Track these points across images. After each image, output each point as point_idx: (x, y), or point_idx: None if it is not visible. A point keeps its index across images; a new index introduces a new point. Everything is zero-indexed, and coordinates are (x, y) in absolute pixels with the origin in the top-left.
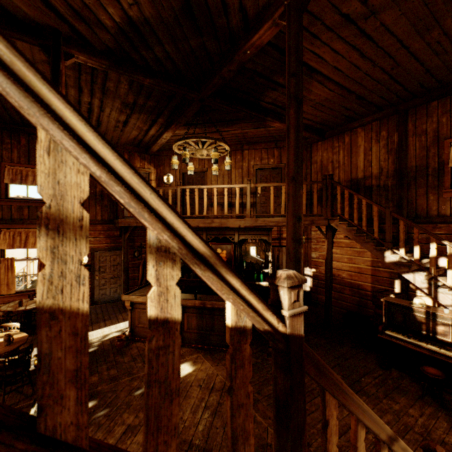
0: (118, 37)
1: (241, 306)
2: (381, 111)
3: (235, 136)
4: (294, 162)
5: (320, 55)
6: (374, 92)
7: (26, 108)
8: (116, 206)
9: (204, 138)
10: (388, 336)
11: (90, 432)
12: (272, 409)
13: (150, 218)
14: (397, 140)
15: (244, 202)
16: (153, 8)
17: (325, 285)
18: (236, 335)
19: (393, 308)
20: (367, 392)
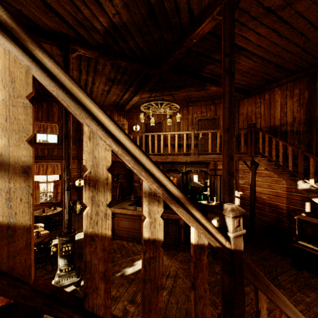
0: (105, 36)
1: (201, 230)
2: (294, 74)
3: (183, 97)
4: (228, 118)
5: (247, 37)
6: (289, 61)
7: (78, 114)
8: None
9: (162, 100)
10: (300, 245)
11: None
12: (211, 293)
13: (145, 175)
14: (308, 96)
15: (189, 143)
16: (129, 15)
17: (249, 204)
18: (198, 249)
19: (304, 224)
20: (284, 286)
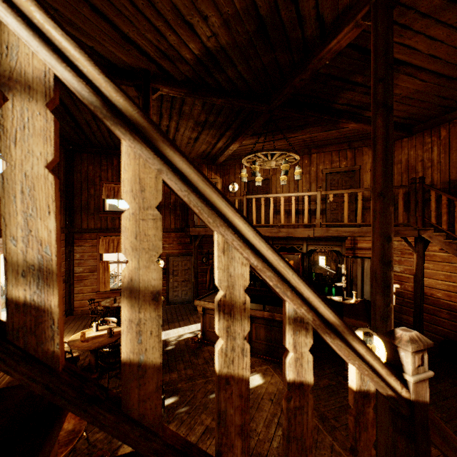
0: (196, 67)
1: (365, 371)
2: None
3: (302, 141)
4: (382, 176)
5: (411, 45)
6: None
7: (212, 222)
8: (186, 215)
9: (274, 150)
10: None
11: (175, 426)
12: None
13: (291, 296)
14: None
15: (311, 209)
16: (229, 36)
17: (413, 306)
18: (360, 398)
19: None
20: None
